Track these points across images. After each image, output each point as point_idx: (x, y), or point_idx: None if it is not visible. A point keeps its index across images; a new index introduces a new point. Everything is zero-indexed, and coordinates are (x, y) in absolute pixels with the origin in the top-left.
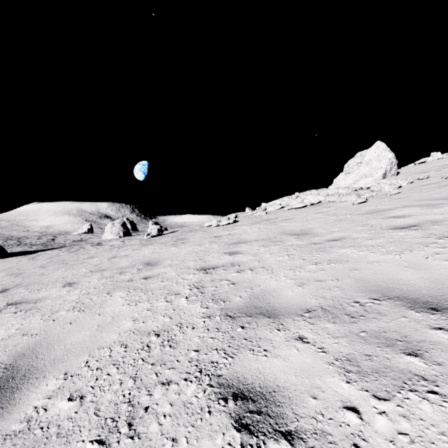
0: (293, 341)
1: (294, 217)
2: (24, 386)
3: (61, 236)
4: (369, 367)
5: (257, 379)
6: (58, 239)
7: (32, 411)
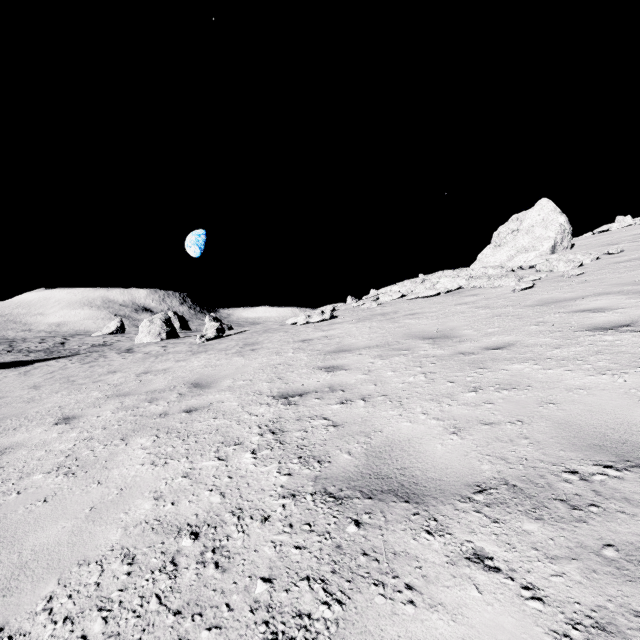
0: (465, 566)
1: (423, 310)
2: None
3: (75, 338)
4: None
5: None
6: (70, 342)
7: None
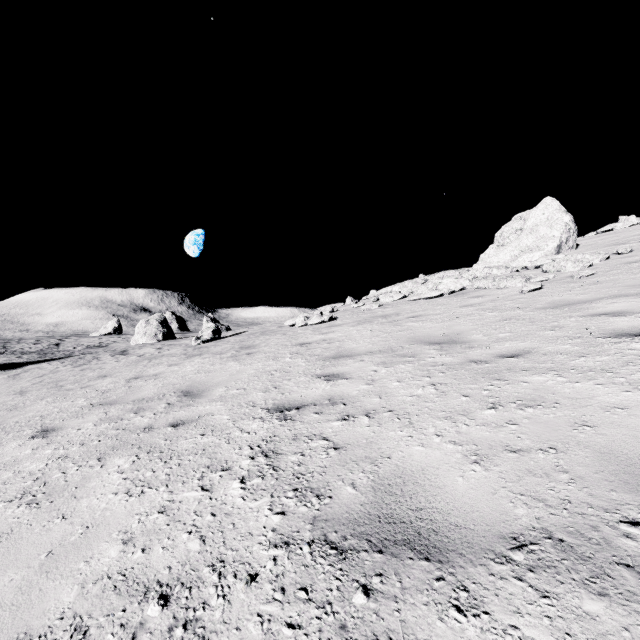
0: None
1: (426, 312)
2: None
3: (70, 339)
4: None
5: None
6: (65, 343)
7: None
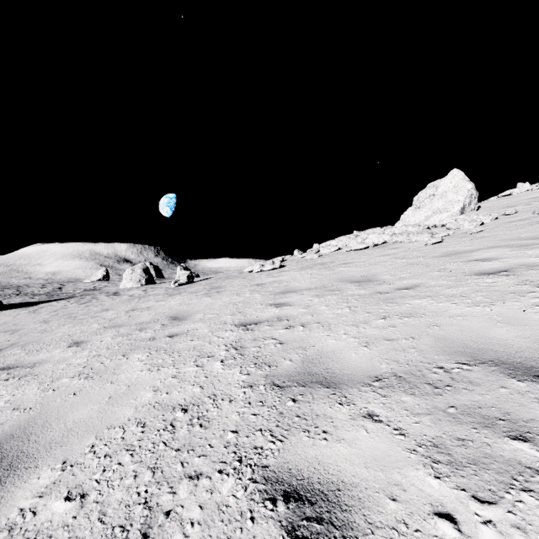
0: (361, 420)
1: (354, 260)
2: (9, 479)
3: (70, 284)
4: (463, 455)
5: (316, 472)
6: (66, 287)
7: (16, 515)
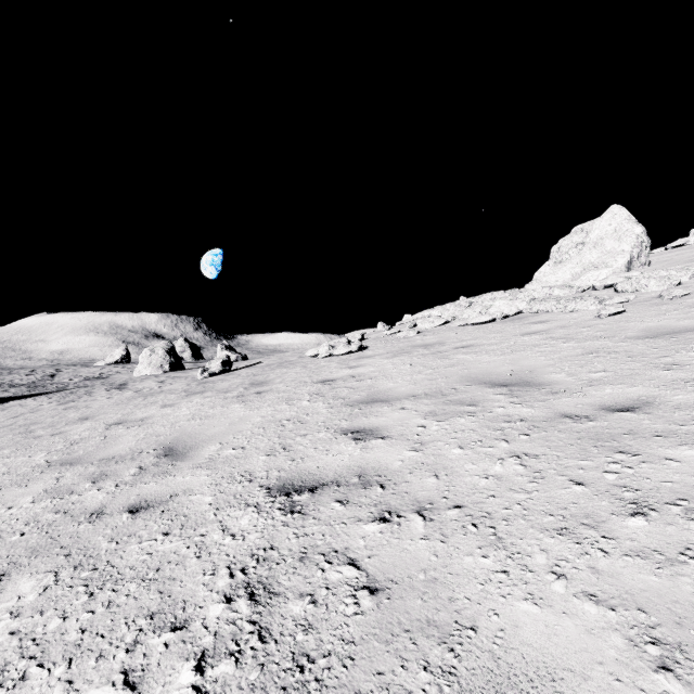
0: None
1: (478, 342)
2: None
3: (69, 369)
4: None
5: None
6: (62, 374)
7: None
